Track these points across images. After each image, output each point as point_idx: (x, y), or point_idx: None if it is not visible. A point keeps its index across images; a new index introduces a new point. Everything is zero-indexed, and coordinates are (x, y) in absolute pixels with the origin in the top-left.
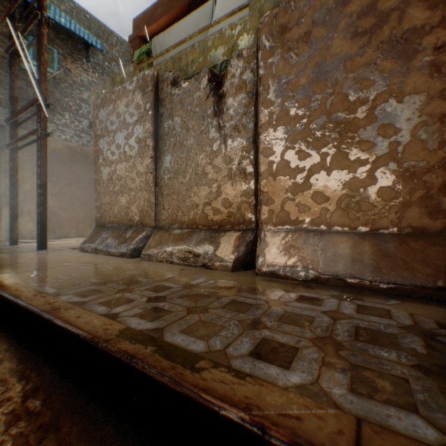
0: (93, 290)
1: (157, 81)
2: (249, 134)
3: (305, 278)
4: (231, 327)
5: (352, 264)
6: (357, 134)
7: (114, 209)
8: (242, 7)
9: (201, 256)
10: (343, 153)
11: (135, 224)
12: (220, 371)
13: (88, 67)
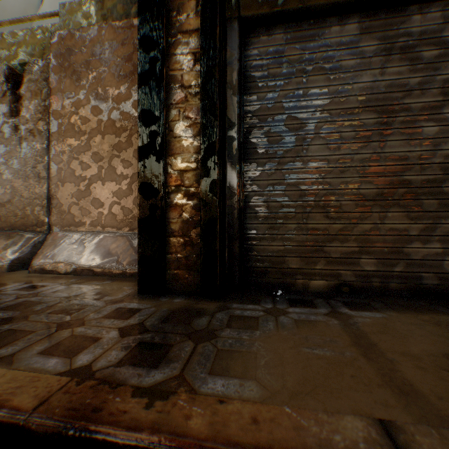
0: None
1: None
2: (43, 140)
3: (68, 271)
4: None
5: (105, 257)
6: (122, 154)
7: None
8: (55, 14)
9: None
10: (113, 168)
11: None
12: None
13: None
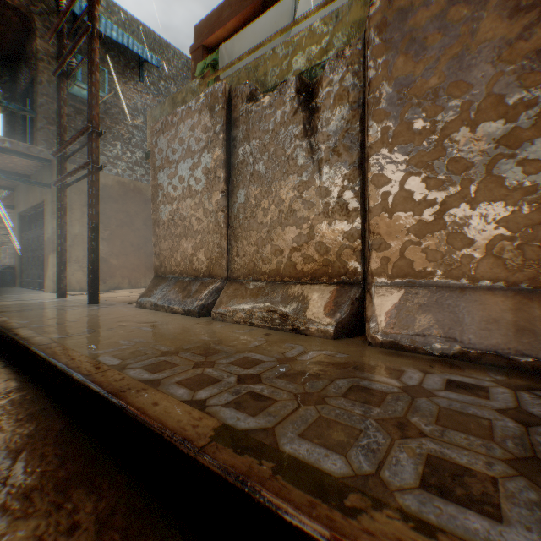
0: (163, 362)
1: (230, 97)
2: (353, 158)
3: (443, 352)
4: (371, 432)
5: (517, 335)
6: (519, 151)
7: (176, 256)
8: None
9: (290, 317)
10: (495, 178)
11: (202, 274)
12: (388, 516)
13: (142, 87)
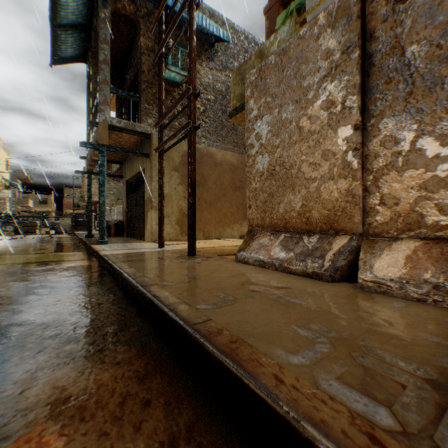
0: None
1: (362, 5)
2: None
3: None
4: None
5: None
6: None
7: (278, 208)
8: None
9: None
10: None
11: (318, 228)
12: None
13: (213, 65)
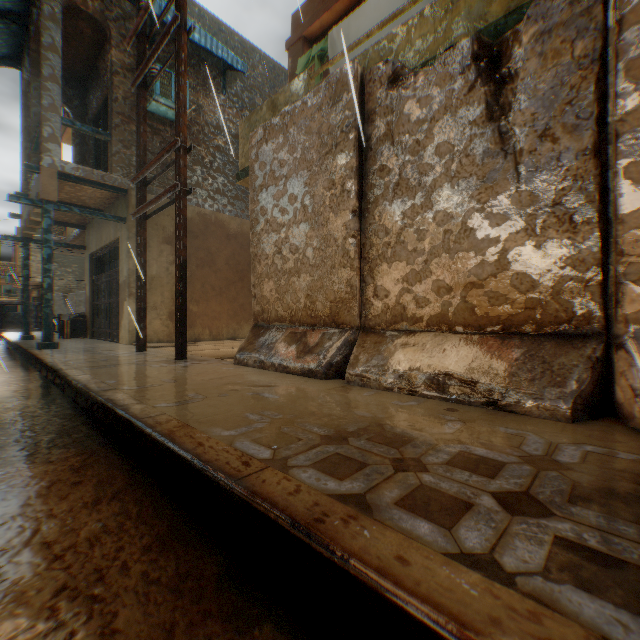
0: (338, 456)
1: (362, 83)
2: (581, 142)
3: None
4: None
5: None
6: None
7: (284, 299)
8: None
9: (480, 385)
10: None
11: (322, 322)
12: None
13: (224, 100)
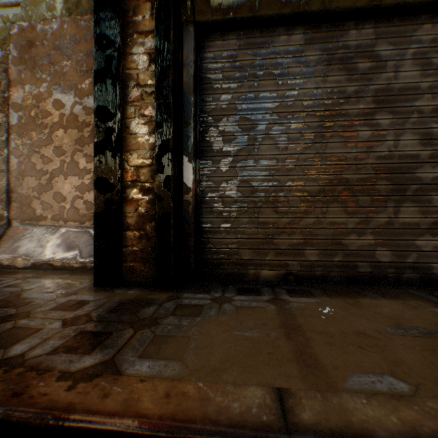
0: None
1: None
2: (3, 133)
3: (26, 266)
4: None
5: (66, 251)
6: (85, 149)
7: None
8: (17, 4)
9: None
10: (76, 162)
11: None
12: None
13: None
